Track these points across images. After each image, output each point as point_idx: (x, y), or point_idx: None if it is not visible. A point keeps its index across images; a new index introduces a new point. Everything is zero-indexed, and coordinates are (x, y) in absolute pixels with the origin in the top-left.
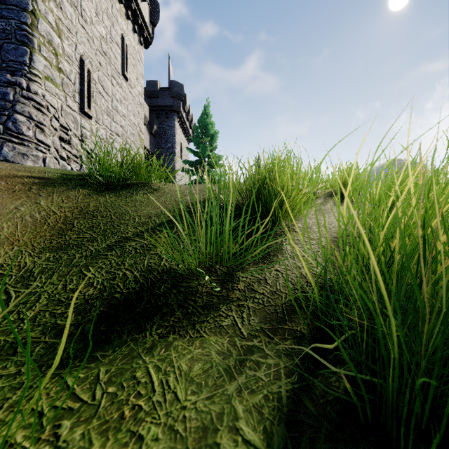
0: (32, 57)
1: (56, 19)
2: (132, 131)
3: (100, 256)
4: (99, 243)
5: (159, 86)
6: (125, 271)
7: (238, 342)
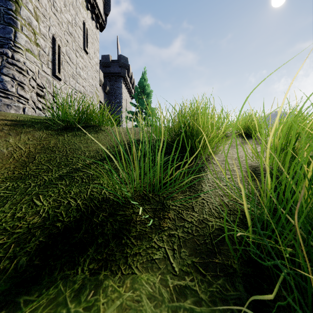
0: (16, 35)
1: (34, 8)
2: (91, 90)
3: (51, 185)
4: (53, 174)
5: (111, 59)
6: (70, 199)
7: (170, 280)
